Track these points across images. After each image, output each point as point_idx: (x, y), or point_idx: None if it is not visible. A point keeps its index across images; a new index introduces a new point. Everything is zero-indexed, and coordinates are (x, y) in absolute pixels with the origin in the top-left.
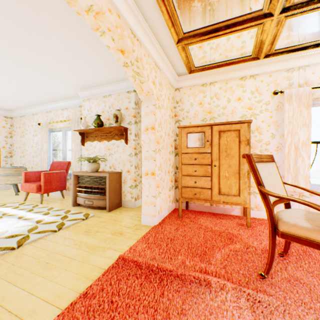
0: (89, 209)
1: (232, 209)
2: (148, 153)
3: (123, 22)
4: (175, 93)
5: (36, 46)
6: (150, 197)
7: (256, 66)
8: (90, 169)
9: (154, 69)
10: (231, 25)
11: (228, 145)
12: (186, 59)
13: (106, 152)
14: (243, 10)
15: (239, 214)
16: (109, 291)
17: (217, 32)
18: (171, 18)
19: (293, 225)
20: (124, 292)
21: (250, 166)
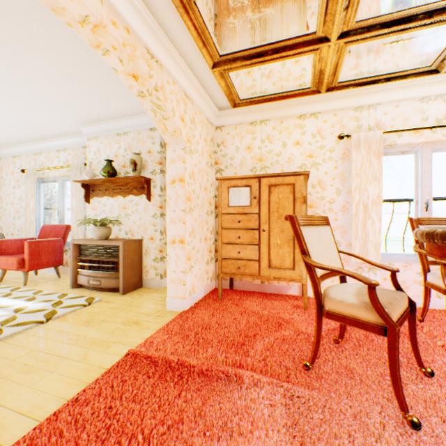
0: (96, 291)
1: (288, 287)
2: (175, 214)
3: (134, 39)
4: (216, 133)
5: (14, 61)
6: (178, 273)
7: (318, 101)
8: (96, 236)
9: (183, 100)
10: (280, 49)
11: (281, 203)
12: (228, 89)
13: (121, 212)
14: (293, 31)
15: (298, 294)
16: (108, 396)
17: (263, 57)
18: (201, 35)
19: (339, 302)
20: (128, 395)
21: (294, 230)
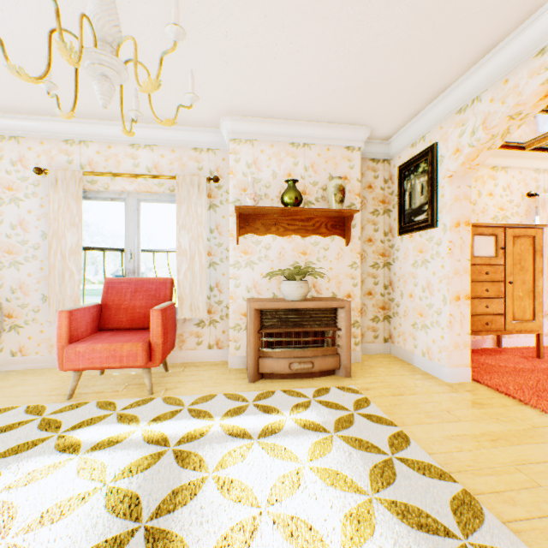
0: (301, 379)
1: (483, 340)
2: (460, 264)
3: None
4: None
5: None
6: (463, 336)
7: (511, 157)
8: (301, 295)
9: None
10: None
11: (522, 255)
12: None
13: (298, 258)
14: None
15: (491, 346)
16: None
17: None
18: None
19: None
20: None
21: None
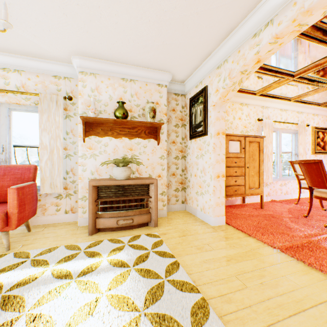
0: (125, 230)
1: (236, 200)
2: (219, 157)
3: None
4: None
5: None
6: (221, 198)
7: (250, 98)
8: (125, 176)
9: None
10: (277, 72)
11: (253, 152)
12: None
13: (127, 152)
14: (290, 68)
15: (240, 203)
16: None
17: (270, 72)
18: None
19: None
20: None
21: (323, 166)
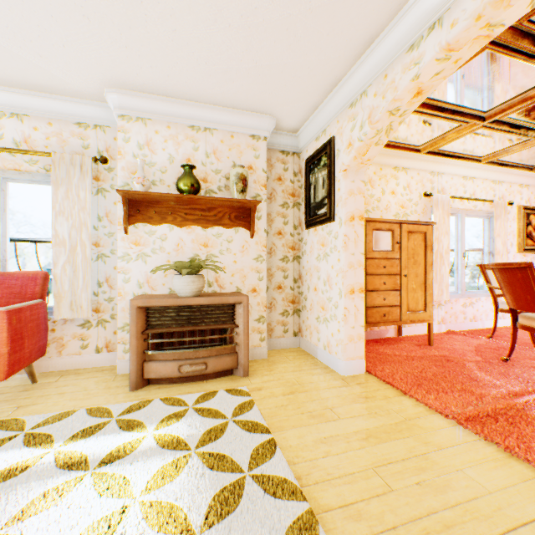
0: (193, 383)
1: (386, 330)
2: (354, 258)
3: None
4: None
5: None
6: (357, 329)
7: (411, 159)
8: (193, 290)
9: None
10: (456, 113)
11: (415, 250)
12: None
13: (199, 251)
14: (478, 105)
15: (394, 335)
16: None
17: (443, 113)
18: None
19: None
20: None
21: (534, 274)
